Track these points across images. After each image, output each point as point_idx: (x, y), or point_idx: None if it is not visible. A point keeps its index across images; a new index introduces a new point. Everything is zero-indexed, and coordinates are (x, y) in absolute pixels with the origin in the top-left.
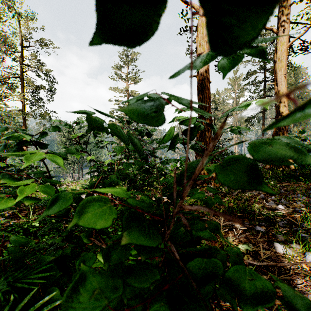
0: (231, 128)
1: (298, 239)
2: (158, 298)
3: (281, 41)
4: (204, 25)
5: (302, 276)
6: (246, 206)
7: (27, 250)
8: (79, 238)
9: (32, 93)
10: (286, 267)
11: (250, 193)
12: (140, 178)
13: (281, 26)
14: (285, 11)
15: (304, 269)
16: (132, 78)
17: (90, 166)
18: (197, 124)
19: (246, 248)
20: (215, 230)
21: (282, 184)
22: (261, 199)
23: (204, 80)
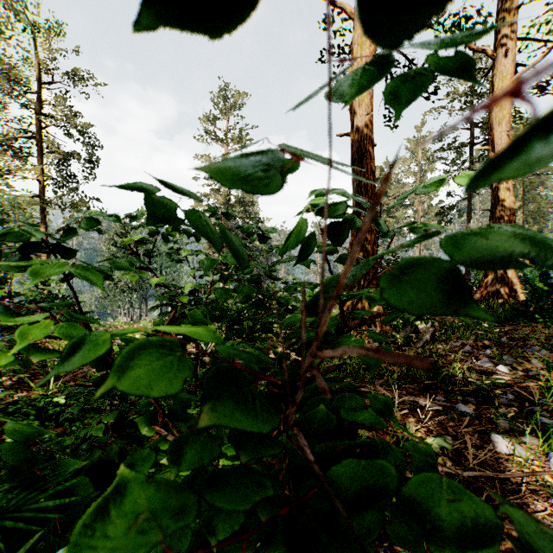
0: (415, 222)
1: (535, 428)
2: (276, 551)
3: (501, 72)
4: (364, 44)
5: (543, 497)
6: (440, 367)
7: (39, 450)
8: (136, 426)
9: (58, 165)
10: (514, 480)
11: (446, 344)
12: (249, 316)
13: (501, 46)
14: (508, 19)
15: (548, 483)
16: (236, 139)
17: (157, 296)
18: (352, 215)
19: (440, 444)
20: (389, 417)
21: (503, 328)
22: (466, 355)
23: (364, 141)
